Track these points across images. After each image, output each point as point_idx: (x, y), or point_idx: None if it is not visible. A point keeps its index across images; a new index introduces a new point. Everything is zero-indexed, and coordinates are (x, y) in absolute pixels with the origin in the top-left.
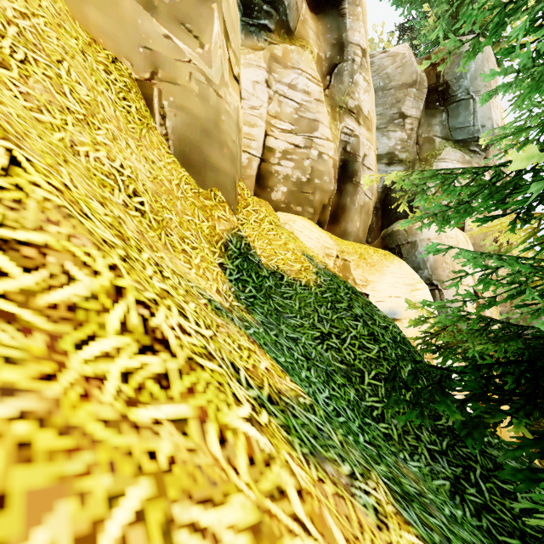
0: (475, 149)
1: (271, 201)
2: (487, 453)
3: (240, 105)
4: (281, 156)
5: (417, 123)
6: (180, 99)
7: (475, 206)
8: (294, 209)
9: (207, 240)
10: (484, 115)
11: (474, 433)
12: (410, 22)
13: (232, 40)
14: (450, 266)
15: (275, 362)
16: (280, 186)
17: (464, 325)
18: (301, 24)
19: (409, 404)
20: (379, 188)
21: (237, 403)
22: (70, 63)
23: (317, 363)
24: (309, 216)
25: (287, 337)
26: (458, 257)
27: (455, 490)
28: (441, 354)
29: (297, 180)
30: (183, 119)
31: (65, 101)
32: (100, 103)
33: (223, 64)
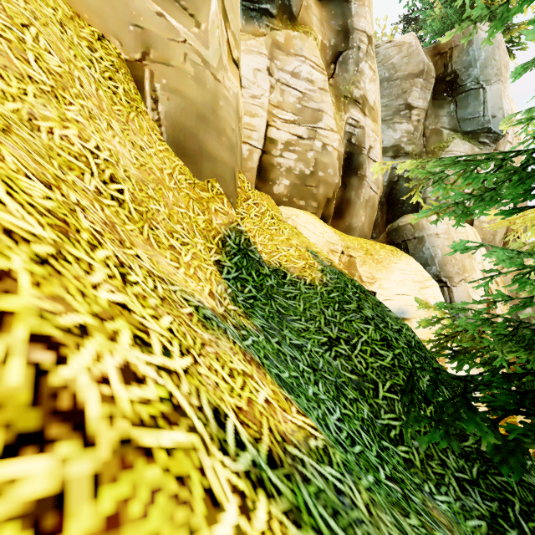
0: (485, 140)
1: (273, 195)
2: (525, 482)
3: (241, 93)
4: (284, 148)
5: (424, 114)
6: (174, 81)
7: (504, 195)
8: (297, 203)
9: (203, 235)
10: (495, 105)
11: (509, 458)
12: (416, 12)
13: (231, 21)
14: (459, 262)
15: (278, 386)
16: (283, 179)
17: (489, 329)
18: (304, 10)
19: (431, 422)
20: (384, 182)
21: (212, 515)
22: (40, 29)
23: (325, 374)
24: (313, 210)
25: (291, 344)
26: (490, 253)
27: (493, 534)
28: (457, 358)
29: (300, 173)
30: (177, 103)
31: (26, 69)
32: (77, 78)
33: (221, 45)
